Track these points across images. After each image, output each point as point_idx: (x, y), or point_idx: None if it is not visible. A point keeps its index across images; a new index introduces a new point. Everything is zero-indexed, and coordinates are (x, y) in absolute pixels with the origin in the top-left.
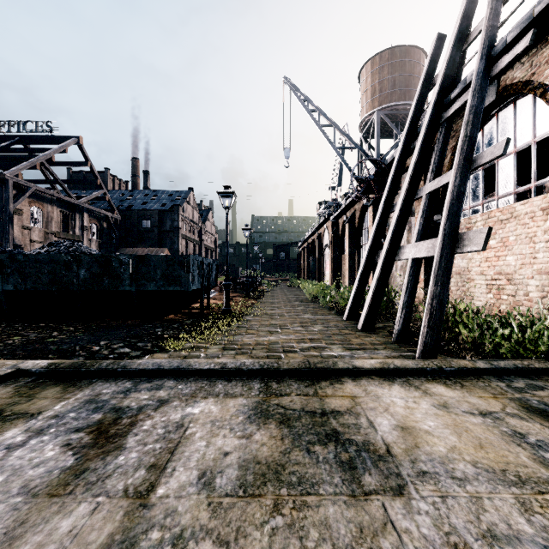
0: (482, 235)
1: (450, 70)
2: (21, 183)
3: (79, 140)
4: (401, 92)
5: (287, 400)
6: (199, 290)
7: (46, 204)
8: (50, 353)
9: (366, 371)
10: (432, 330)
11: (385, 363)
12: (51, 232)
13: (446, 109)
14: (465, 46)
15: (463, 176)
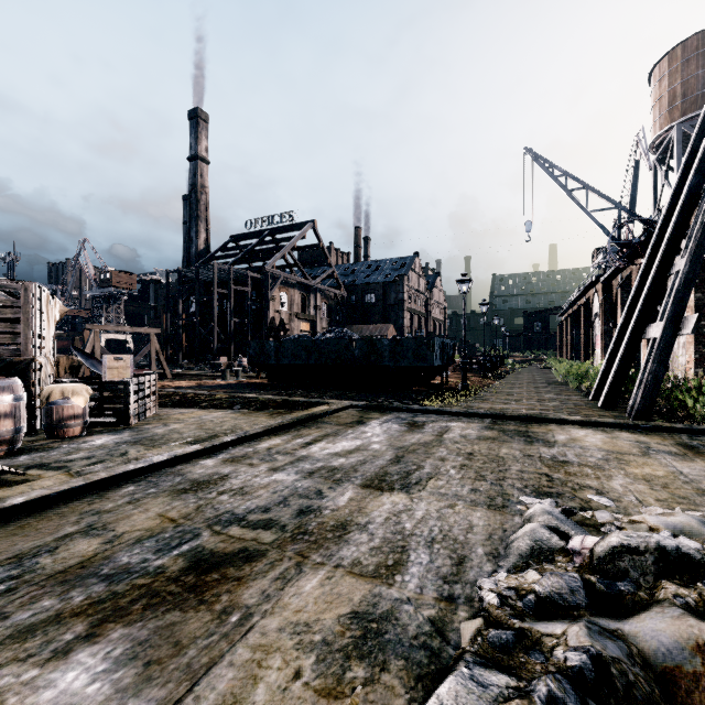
0: (693, 320)
1: None
2: (275, 273)
3: (314, 224)
4: None
5: (506, 427)
6: (439, 366)
7: (290, 288)
8: (358, 400)
9: (570, 421)
10: (644, 400)
11: (588, 418)
12: (293, 314)
13: None
14: None
15: (693, 263)
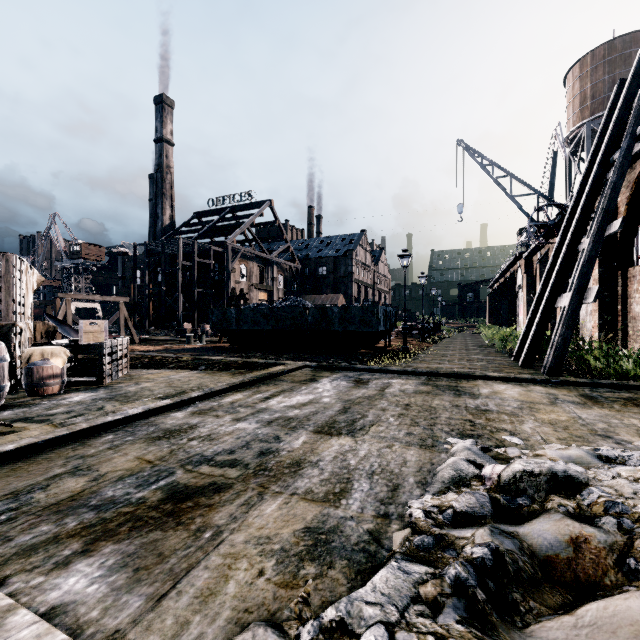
0: (595, 291)
1: (617, 130)
2: (235, 247)
3: (271, 203)
4: None
5: (439, 382)
6: (383, 331)
7: (249, 261)
8: (311, 361)
9: (493, 378)
10: (555, 359)
11: (509, 375)
12: (252, 285)
13: (610, 168)
14: (633, 106)
15: (595, 242)
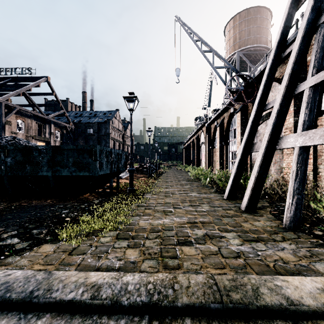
0: None
1: None
2: (9, 104)
3: (47, 79)
4: (254, 38)
5: None
6: (108, 174)
7: (27, 118)
8: None
9: (311, 311)
10: None
11: None
12: (30, 136)
13: (323, 12)
14: None
15: None
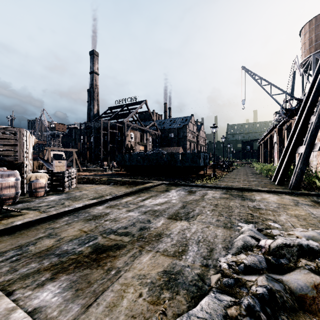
0: (319, 144)
1: None
2: (128, 124)
3: (146, 101)
4: None
5: (233, 193)
6: (203, 166)
7: (135, 131)
8: (166, 181)
9: (262, 190)
10: (296, 181)
11: (270, 189)
12: (136, 142)
13: None
14: None
15: (319, 118)
